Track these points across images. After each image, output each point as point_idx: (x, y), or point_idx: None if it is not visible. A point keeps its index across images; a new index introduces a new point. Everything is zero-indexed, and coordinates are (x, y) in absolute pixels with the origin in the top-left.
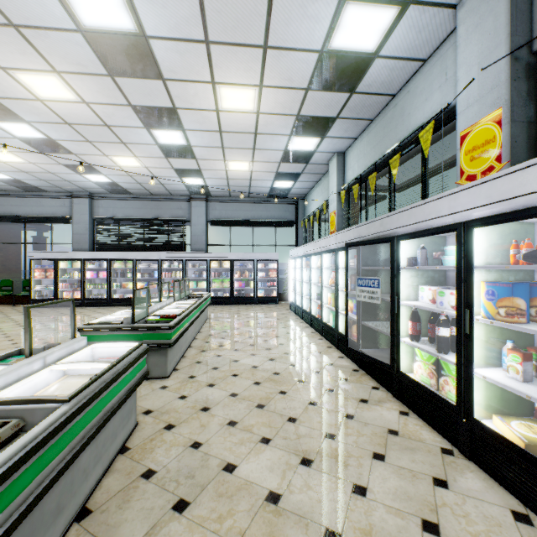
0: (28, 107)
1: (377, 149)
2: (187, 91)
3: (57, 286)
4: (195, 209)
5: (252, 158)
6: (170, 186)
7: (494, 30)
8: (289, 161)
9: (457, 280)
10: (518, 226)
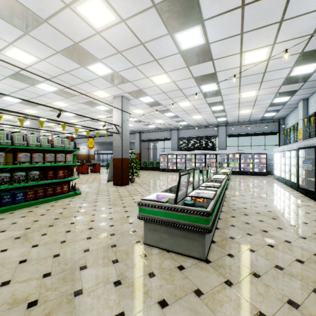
0: (176, 109)
1: None
2: (228, 96)
3: (168, 164)
4: (220, 130)
5: (252, 108)
6: (210, 122)
7: None
8: (272, 106)
9: None
10: None
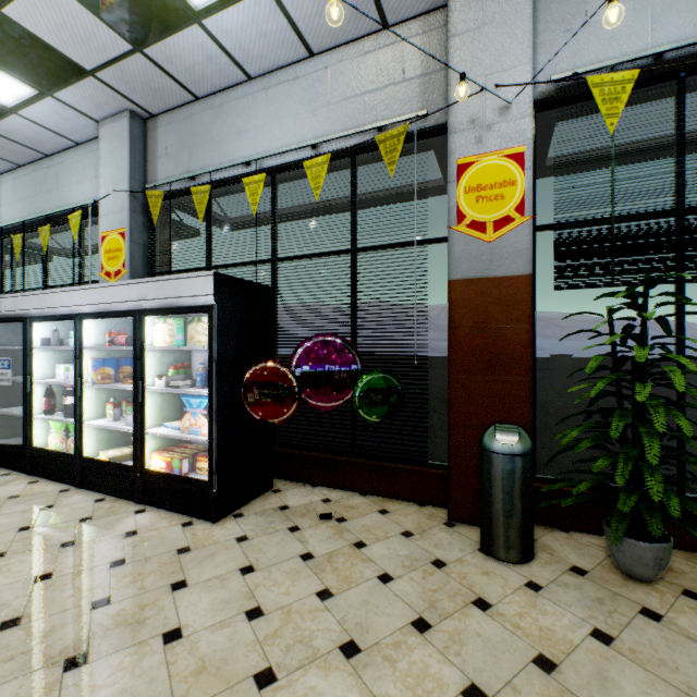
0: None
1: (28, 205)
2: None
3: None
4: None
5: None
6: None
7: (122, 166)
8: None
9: (75, 357)
10: (123, 320)
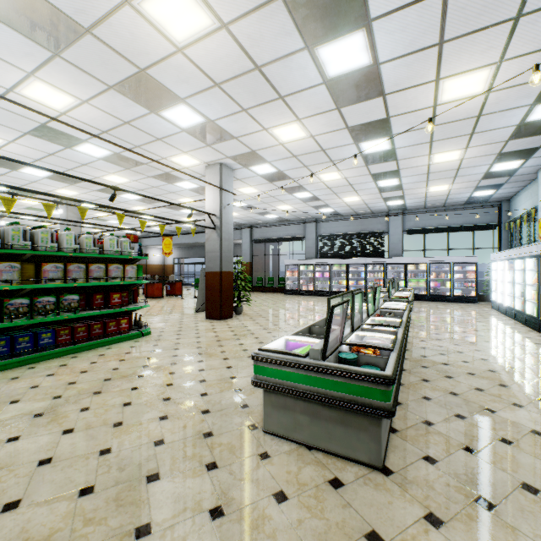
0: (314, 185)
1: None
2: (410, 161)
3: (299, 282)
4: (392, 222)
5: (452, 182)
6: (374, 208)
7: None
8: (489, 178)
9: None
10: None
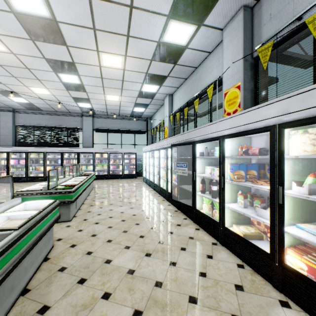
0: None
1: (189, 95)
2: (82, 54)
3: None
4: (85, 121)
5: (121, 94)
6: (69, 107)
7: (237, 45)
8: (142, 97)
9: (219, 163)
10: (244, 138)
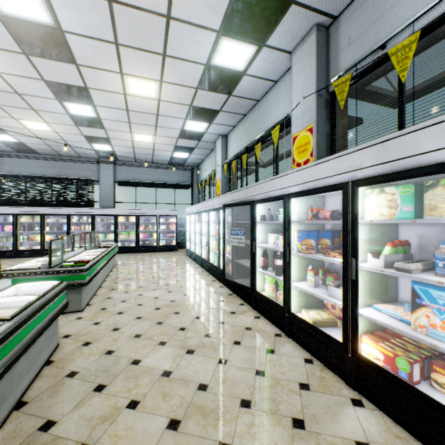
0: None
1: (248, 137)
2: (98, 76)
3: None
4: (103, 171)
5: (155, 133)
6: (80, 150)
7: (309, 75)
8: (185, 138)
9: (284, 230)
10: (316, 198)
